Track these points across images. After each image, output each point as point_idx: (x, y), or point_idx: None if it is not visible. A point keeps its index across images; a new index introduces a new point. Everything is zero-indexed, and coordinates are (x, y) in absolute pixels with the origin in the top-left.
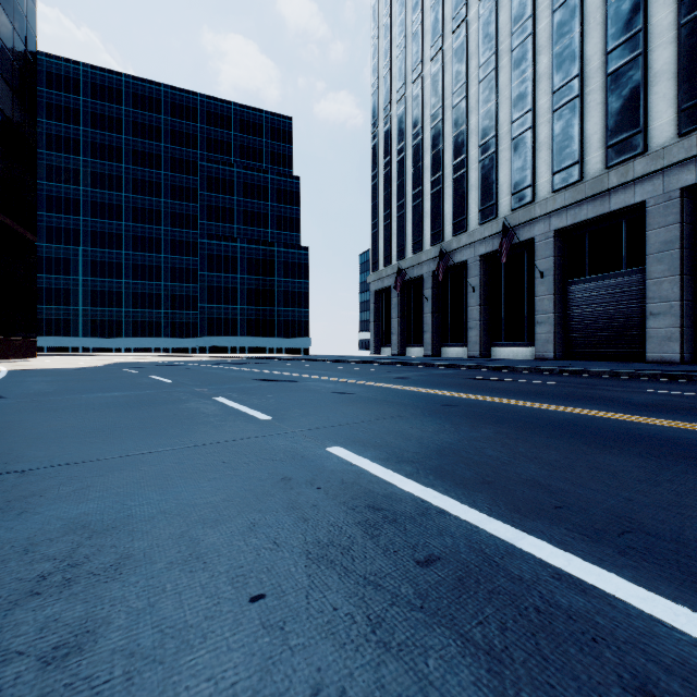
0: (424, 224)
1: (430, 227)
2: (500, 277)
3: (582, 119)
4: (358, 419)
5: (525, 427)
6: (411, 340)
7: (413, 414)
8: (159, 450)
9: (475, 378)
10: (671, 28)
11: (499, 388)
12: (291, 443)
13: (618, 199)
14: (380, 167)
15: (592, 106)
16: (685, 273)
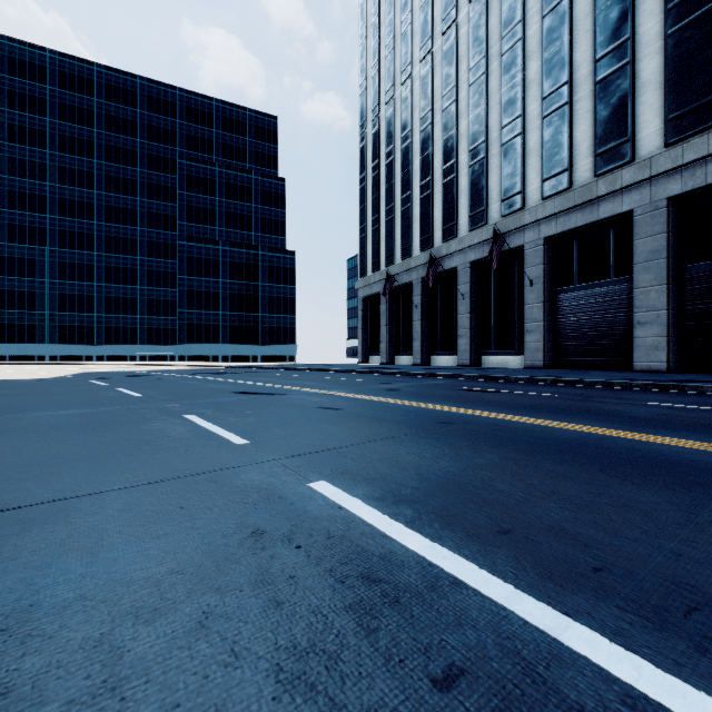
0: (413, 230)
1: (420, 232)
2: (490, 284)
3: (571, 126)
4: (347, 442)
5: (532, 450)
6: (400, 348)
7: (407, 434)
8: (103, 490)
9: (468, 389)
10: (658, 38)
11: (495, 401)
12: (268, 477)
13: (606, 208)
14: (368, 170)
15: (581, 113)
16: (671, 283)
